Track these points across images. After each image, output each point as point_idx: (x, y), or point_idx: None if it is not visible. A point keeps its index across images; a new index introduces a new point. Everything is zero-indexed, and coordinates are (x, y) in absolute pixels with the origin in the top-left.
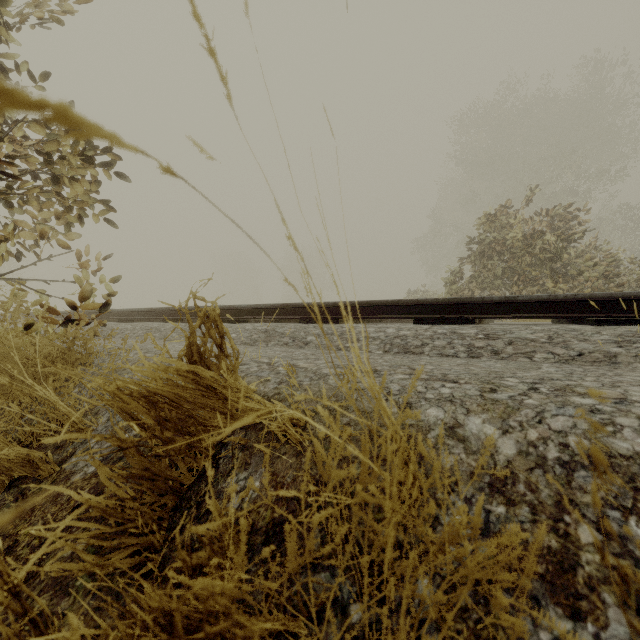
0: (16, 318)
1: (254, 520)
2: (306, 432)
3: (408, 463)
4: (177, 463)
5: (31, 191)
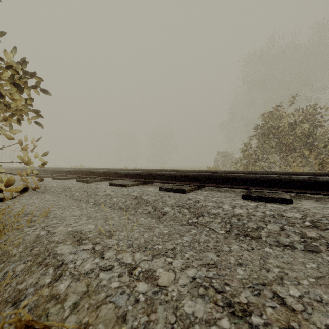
0: None
1: None
2: None
3: None
4: None
5: None
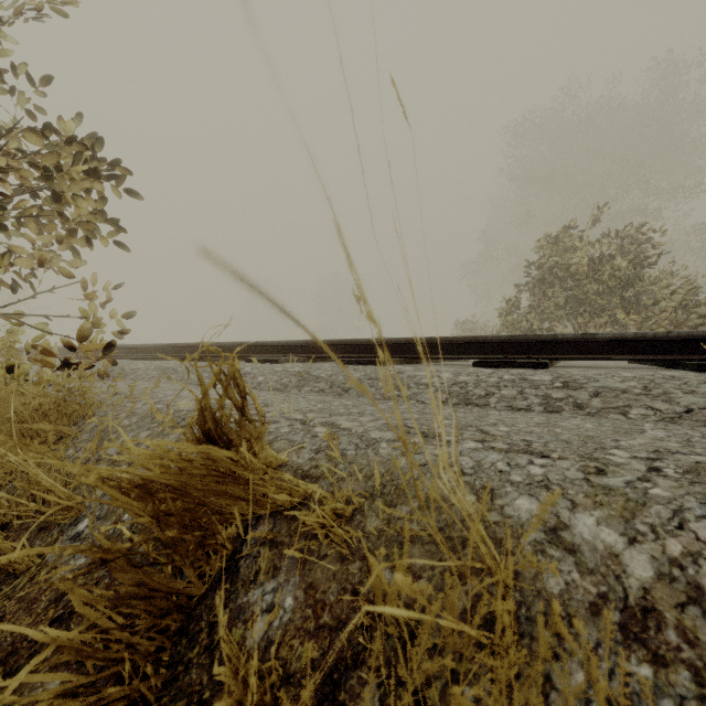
0: (4, 361)
1: (285, 659)
2: (353, 525)
3: (505, 596)
4: (183, 570)
5: (27, 212)
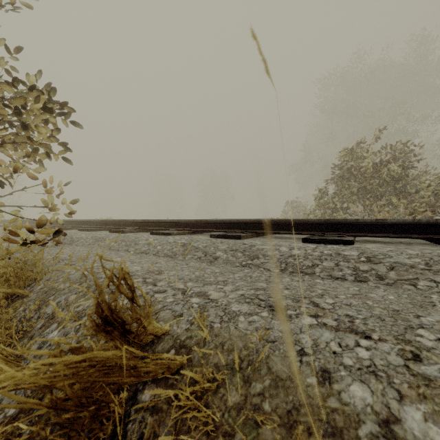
0: None
1: None
2: (217, 398)
3: None
4: None
5: (5, 137)
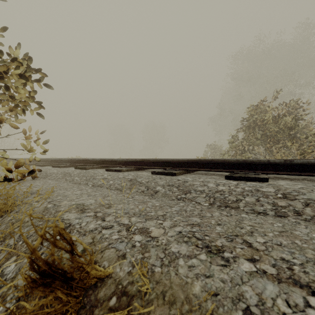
0: None
1: None
2: None
3: None
4: None
5: None
